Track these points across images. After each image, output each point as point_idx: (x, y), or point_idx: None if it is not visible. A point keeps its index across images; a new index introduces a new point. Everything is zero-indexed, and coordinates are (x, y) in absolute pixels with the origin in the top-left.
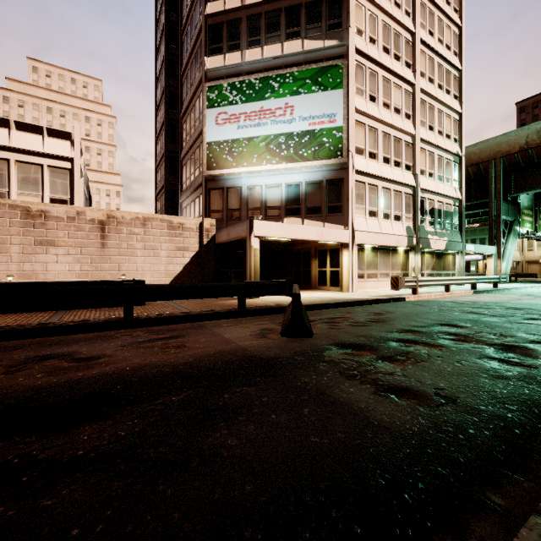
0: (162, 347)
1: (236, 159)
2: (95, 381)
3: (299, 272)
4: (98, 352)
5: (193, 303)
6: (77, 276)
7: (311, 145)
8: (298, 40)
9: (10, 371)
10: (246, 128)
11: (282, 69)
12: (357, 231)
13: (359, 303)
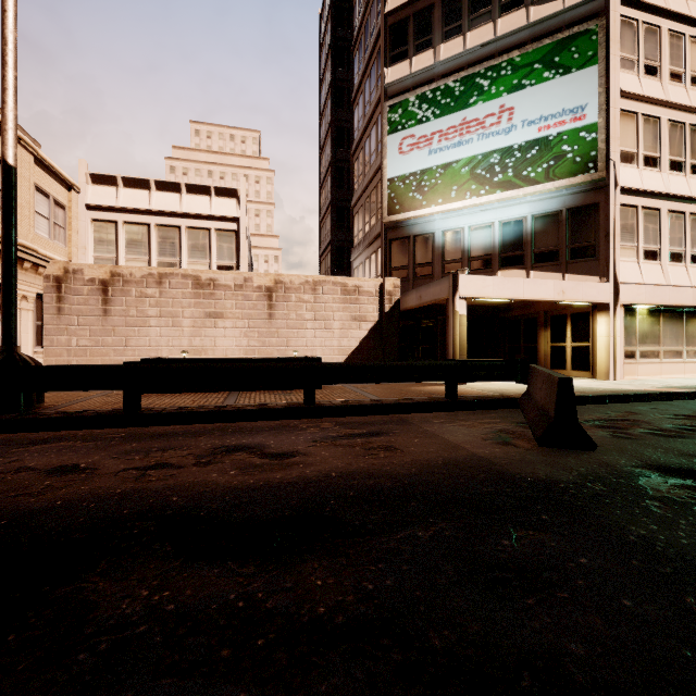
0: (365, 448)
1: (426, 196)
2: (299, 489)
3: (517, 349)
4: (288, 448)
5: (379, 389)
6: (244, 353)
7: (542, 160)
8: (520, 10)
9: (201, 463)
10: (441, 151)
11: (495, 58)
12: (622, 283)
13: (639, 397)
